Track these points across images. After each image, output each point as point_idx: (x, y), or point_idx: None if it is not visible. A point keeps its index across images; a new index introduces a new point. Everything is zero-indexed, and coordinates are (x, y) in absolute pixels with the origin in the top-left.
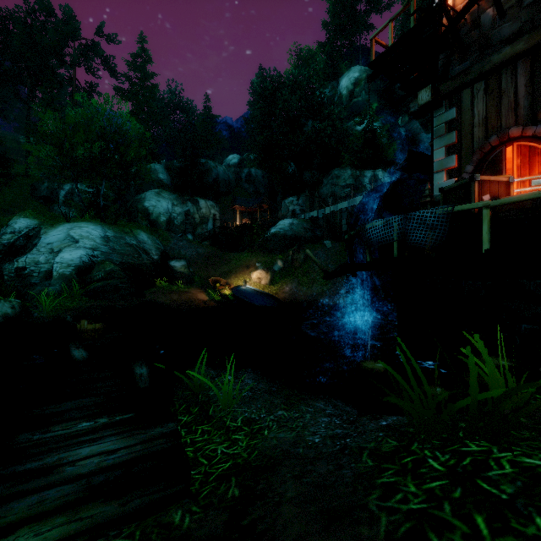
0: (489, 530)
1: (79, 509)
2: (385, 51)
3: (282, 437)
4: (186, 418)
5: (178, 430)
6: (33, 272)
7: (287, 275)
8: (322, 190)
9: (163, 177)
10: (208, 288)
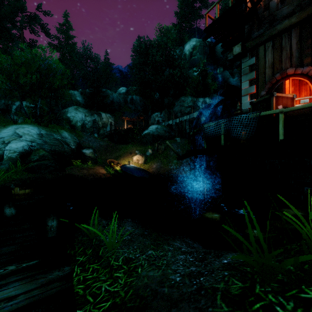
0: None
1: None
2: (213, 21)
3: (151, 275)
4: (82, 258)
5: (72, 273)
6: None
7: (154, 158)
8: (174, 109)
9: (79, 99)
10: (106, 166)
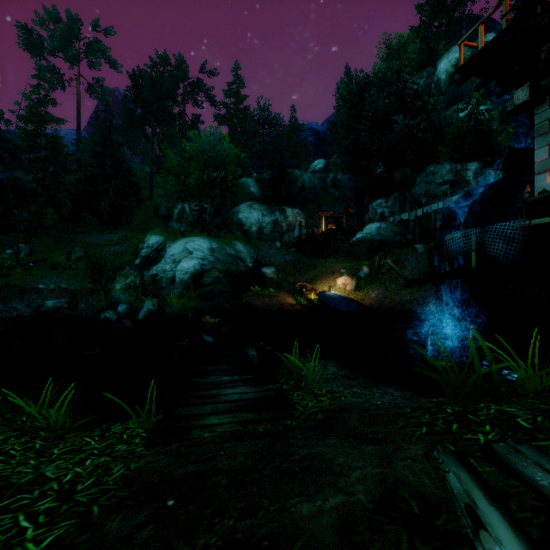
0: (457, 428)
1: (236, 413)
2: (473, 55)
3: (354, 400)
4: (285, 386)
5: (283, 388)
6: (162, 278)
7: (374, 281)
8: (414, 189)
9: (254, 190)
10: (295, 293)
